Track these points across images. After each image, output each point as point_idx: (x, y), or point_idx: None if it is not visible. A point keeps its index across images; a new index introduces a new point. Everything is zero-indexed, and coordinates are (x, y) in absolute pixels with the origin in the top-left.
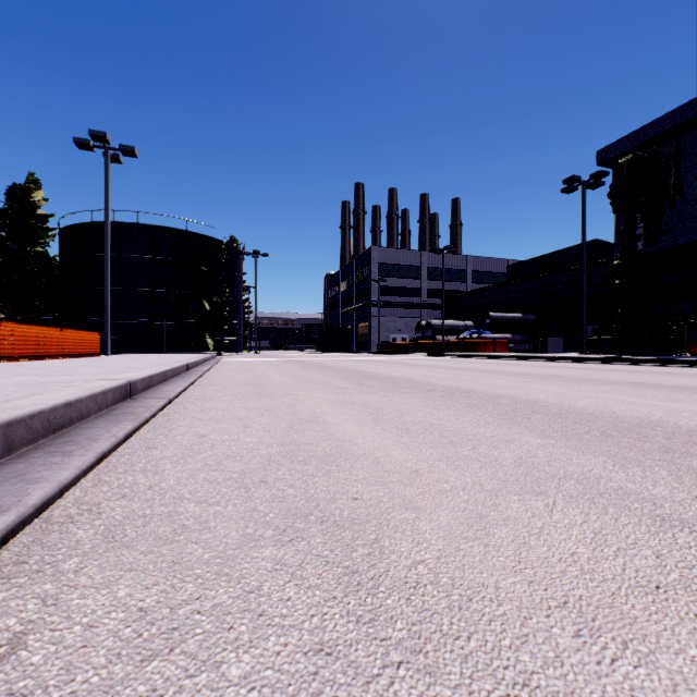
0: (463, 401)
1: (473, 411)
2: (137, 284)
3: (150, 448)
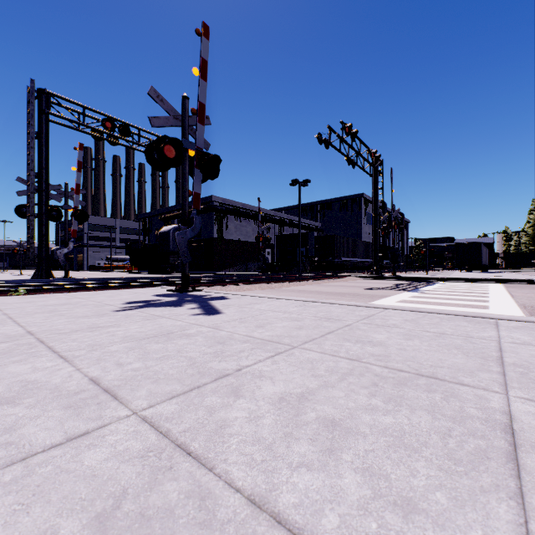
0: None
1: None
2: None
3: None
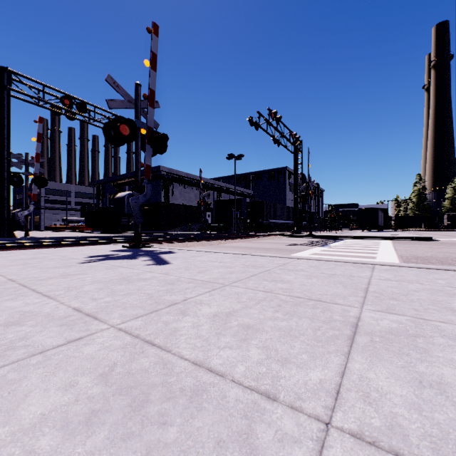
0: None
1: None
2: None
3: None
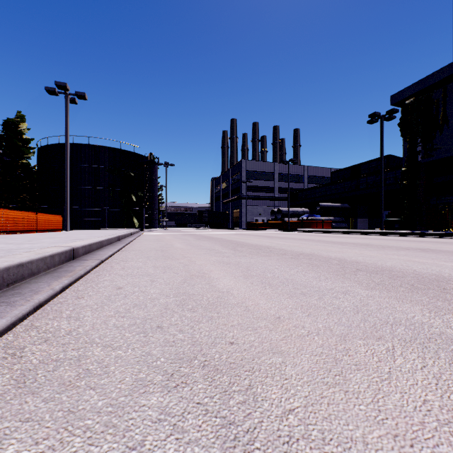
0: (306, 261)
1: (314, 269)
2: (88, 184)
3: (79, 297)
